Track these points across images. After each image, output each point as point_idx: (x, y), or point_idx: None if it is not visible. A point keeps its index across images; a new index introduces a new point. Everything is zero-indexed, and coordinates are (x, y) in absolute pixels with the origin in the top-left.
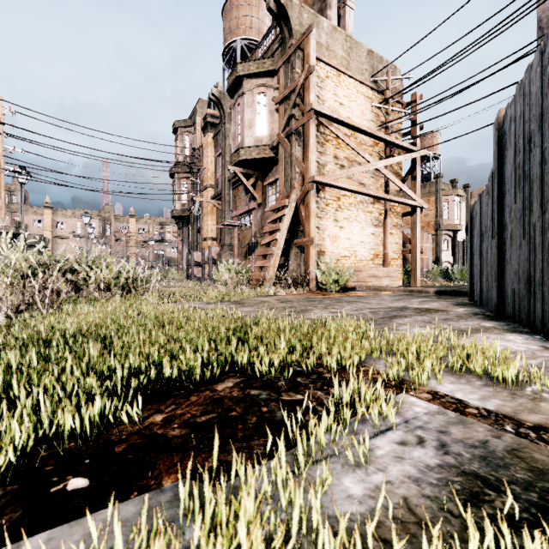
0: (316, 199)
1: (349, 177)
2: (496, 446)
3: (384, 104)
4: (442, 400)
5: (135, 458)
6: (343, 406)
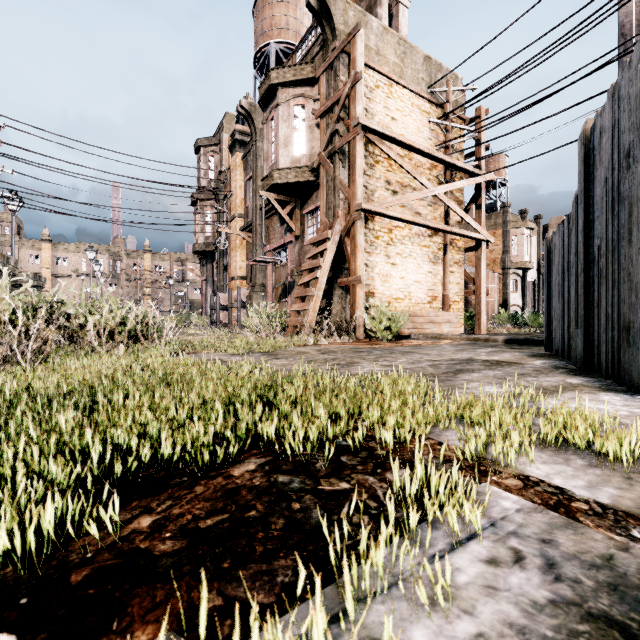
0: (364, 231)
1: (403, 205)
2: (626, 565)
3: (444, 119)
4: (537, 488)
5: (97, 594)
6: (404, 499)
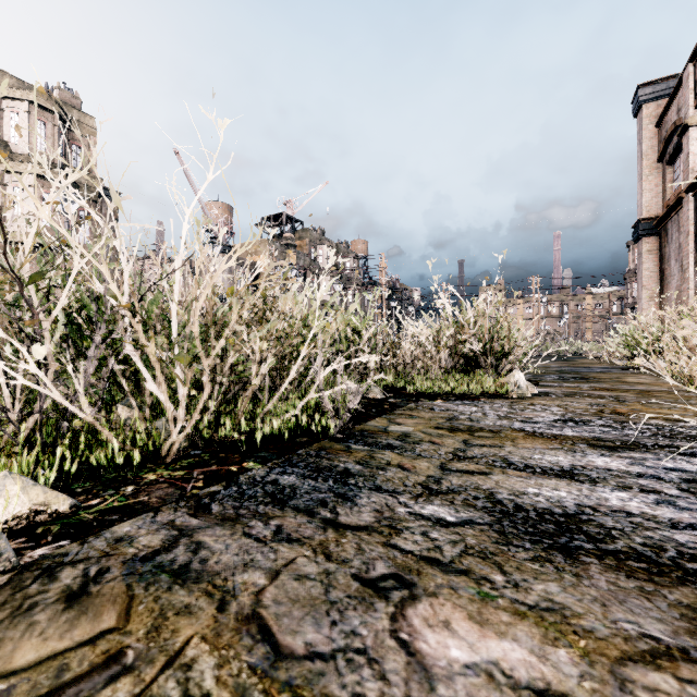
0: None
1: None
2: None
3: None
4: None
5: None
6: None
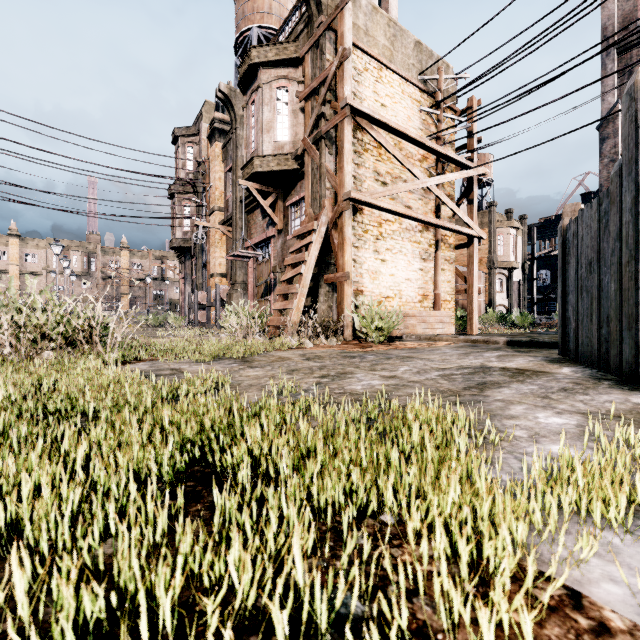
0: (353, 224)
1: (393, 197)
2: None
3: (435, 109)
4: None
5: None
6: None
